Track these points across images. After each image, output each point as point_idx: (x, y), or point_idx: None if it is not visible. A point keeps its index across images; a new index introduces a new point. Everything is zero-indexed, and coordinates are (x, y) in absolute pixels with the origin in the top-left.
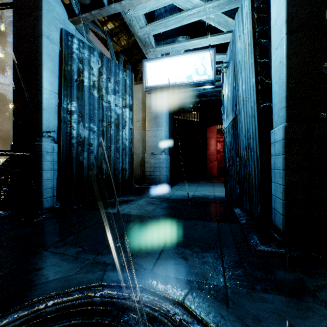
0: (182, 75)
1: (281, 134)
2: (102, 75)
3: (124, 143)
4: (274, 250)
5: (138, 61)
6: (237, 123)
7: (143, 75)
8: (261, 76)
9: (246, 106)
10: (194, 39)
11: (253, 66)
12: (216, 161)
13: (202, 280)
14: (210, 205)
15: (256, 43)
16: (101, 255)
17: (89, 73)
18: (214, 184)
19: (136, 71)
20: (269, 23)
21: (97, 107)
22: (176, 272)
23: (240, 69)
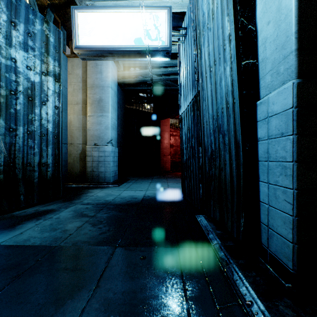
0: (129, 37)
1: (288, 99)
2: None
3: (44, 126)
4: None
5: None
6: (200, 102)
7: (73, 29)
8: (242, 18)
9: (215, 72)
10: None
11: (230, 3)
12: (170, 155)
13: None
14: (165, 211)
15: None
16: None
17: None
18: (169, 180)
19: None
20: None
21: None
22: None
23: (205, 24)
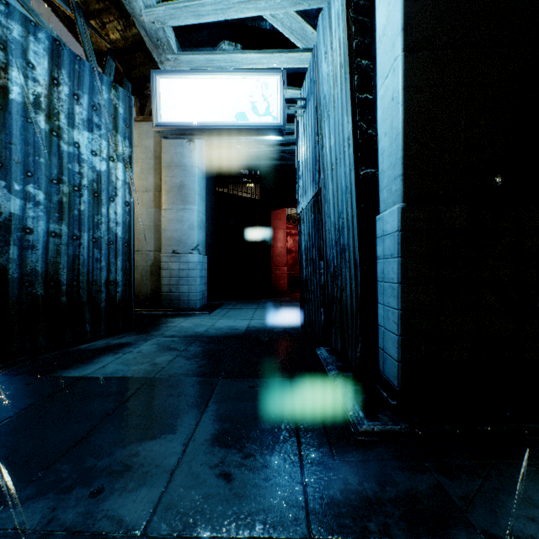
0: (228, 111)
1: (395, 222)
2: (60, 87)
3: (112, 231)
4: (388, 428)
5: (146, 77)
6: (322, 203)
7: (153, 101)
8: (361, 123)
9: (337, 172)
10: (250, 52)
11: (348, 104)
12: (286, 266)
13: (261, 534)
14: (277, 345)
15: (354, 64)
16: (13, 506)
17: (23, 75)
18: (284, 305)
19: (142, 97)
20: (373, 36)
21: (45, 150)
22: (203, 521)
23: (326, 110)
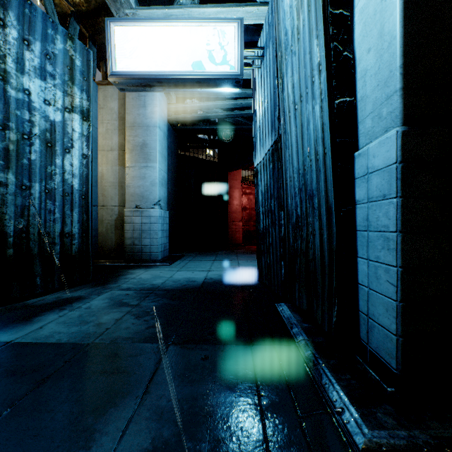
0: (185, 60)
1: (392, 151)
2: (7, 29)
3: (68, 183)
4: (402, 444)
5: None
6: (282, 150)
7: (108, 49)
8: (336, 43)
9: (301, 111)
10: (208, 6)
11: (320, 22)
12: (242, 221)
13: None
14: (234, 299)
15: None
16: None
17: None
18: (239, 256)
19: None
20: None
21: None
22: None
23: (289, 46)
